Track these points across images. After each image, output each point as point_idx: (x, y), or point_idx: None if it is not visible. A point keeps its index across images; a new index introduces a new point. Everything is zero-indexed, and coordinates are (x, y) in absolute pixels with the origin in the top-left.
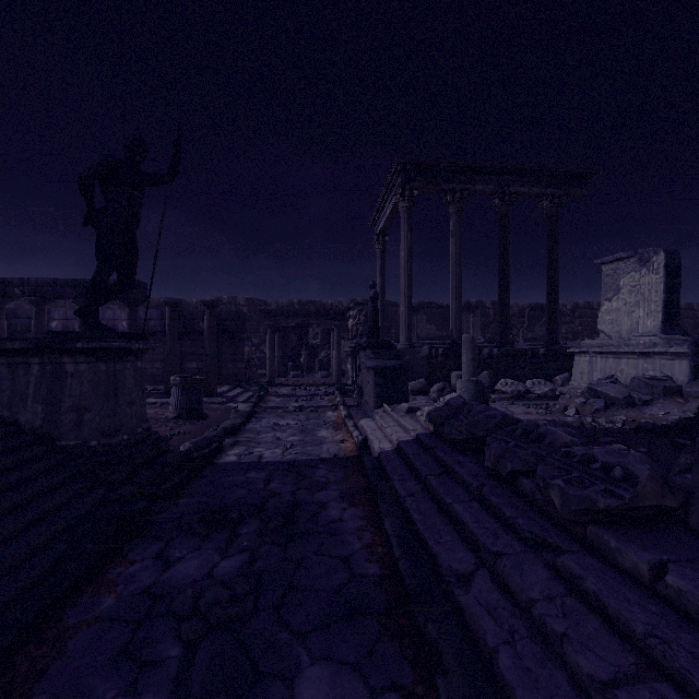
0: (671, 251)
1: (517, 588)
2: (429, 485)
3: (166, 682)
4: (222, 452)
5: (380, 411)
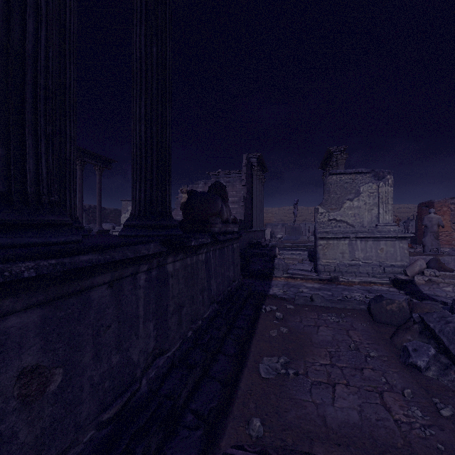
0: None
1: None
2: None
3: None
4: None
5: None
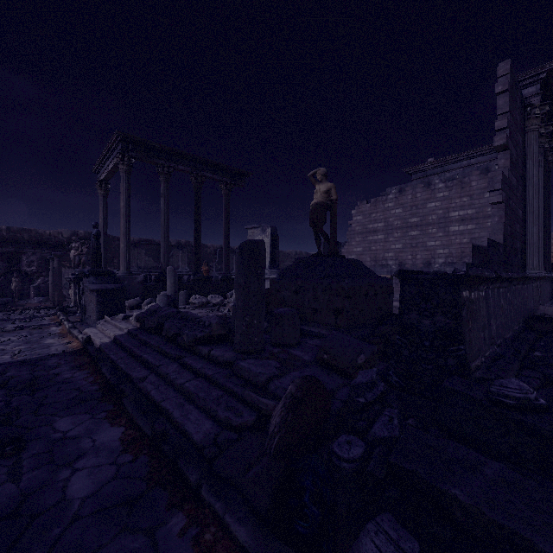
0: (273, 227)
1: (164, 372)
2: (132, 352)
3: None
4: None
5: (102, 321)
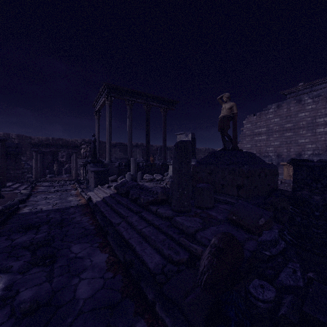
0: (193, 133)
1: (130, 221)
2: (112, 207)
3: (28, 257)
4: (20, 209)
5: (97, 188)
